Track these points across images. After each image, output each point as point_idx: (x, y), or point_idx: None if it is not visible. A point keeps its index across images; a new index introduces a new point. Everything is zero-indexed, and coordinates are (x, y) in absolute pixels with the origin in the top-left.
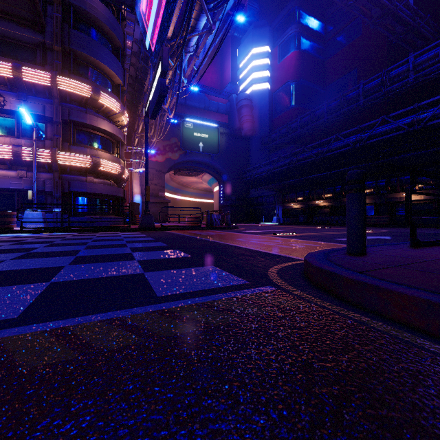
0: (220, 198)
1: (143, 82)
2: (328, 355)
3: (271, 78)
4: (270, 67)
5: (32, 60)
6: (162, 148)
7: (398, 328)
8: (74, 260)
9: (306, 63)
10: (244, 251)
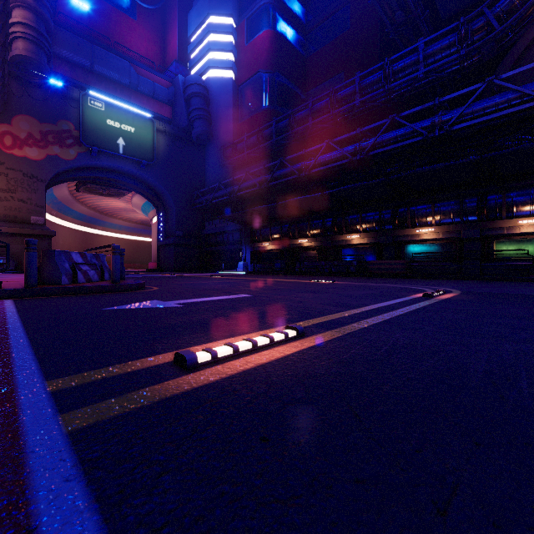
0: (159, 233)
1: None
2: None
3: (236, 64)
4: (235, 49)
5: None
6: (39, 134)
7: None
8: None
9: (284, 52)
10: None
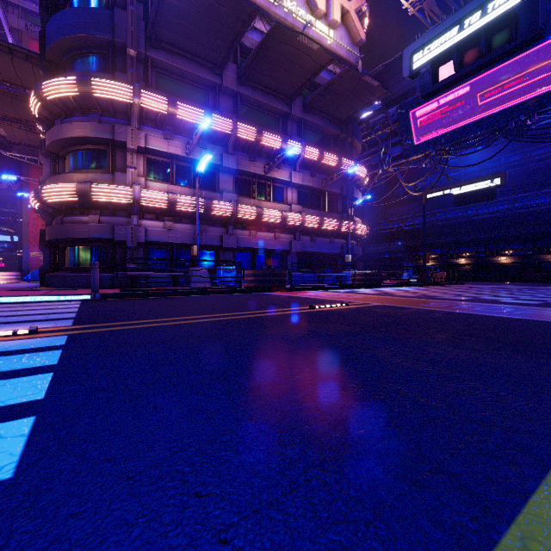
0: None
1: None
2: None
3: None
4: None
5: (327, 147)
6: None
7: None
8: None
9: None
10: None
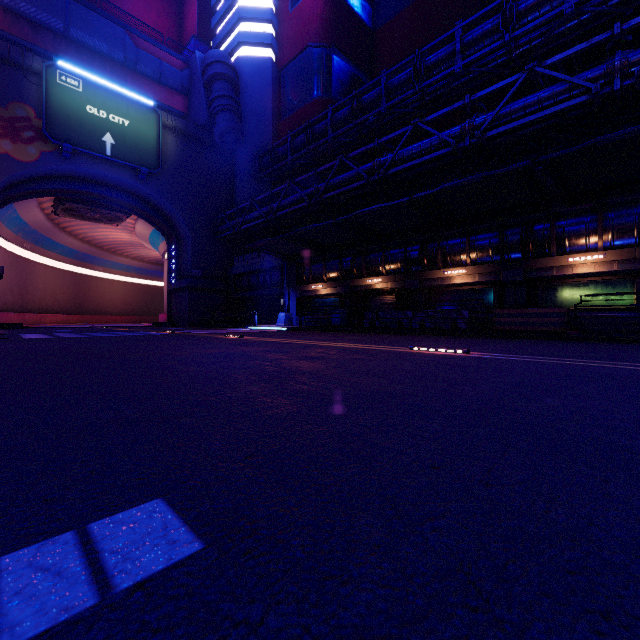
0: (170, 273)
1: None
2: None
3: (277, 40)
4: (275, 18)
5: None
6: None
7: None
8: None
9: (343, 19)
10: None
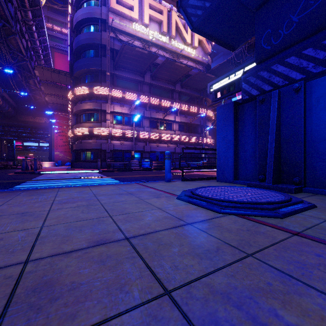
0: None
1: None
2: None
3: None
4: None
5: (193, 102)
6: None
7: None
8: None
9: None
10: None
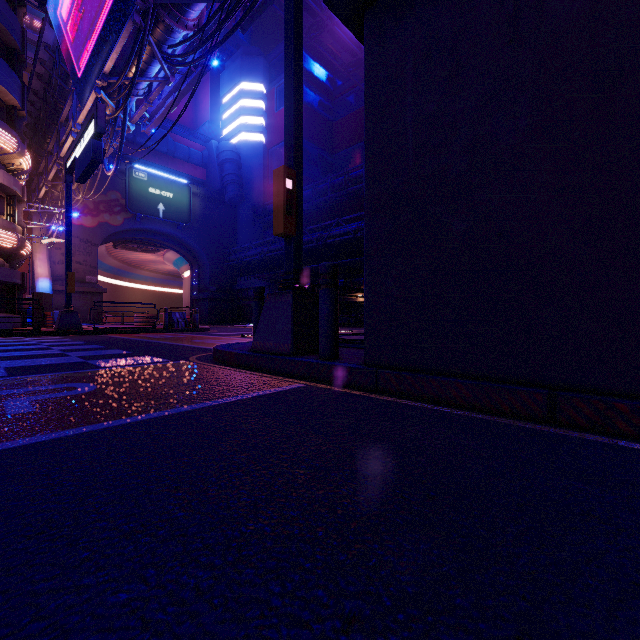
0: (193, 288)
1: (58, 105)
2: (183, 371)
3: (266, 128)
4: (265, 114)
5: None
6: (92, 205)
7: (226, 366)
8: (0, 358)
9: (311, 120)
10: (188, 348)
